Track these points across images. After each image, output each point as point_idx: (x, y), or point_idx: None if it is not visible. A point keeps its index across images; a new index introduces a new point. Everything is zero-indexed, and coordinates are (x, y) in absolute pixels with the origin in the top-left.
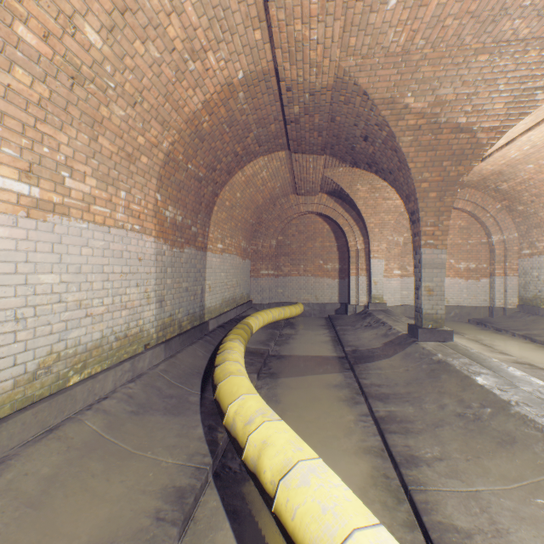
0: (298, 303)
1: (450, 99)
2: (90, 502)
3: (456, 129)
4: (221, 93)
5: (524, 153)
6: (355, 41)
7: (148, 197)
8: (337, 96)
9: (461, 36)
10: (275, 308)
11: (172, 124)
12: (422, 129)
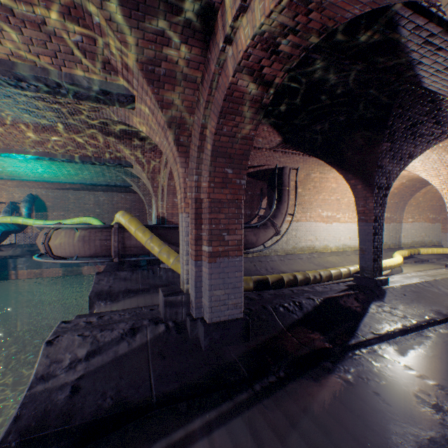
0: None
1: None
2: None
3: None
4: (399, 185)
5: None
6: None
7: None
8: None
9: None
10: (447, 248)
11: None
12: None
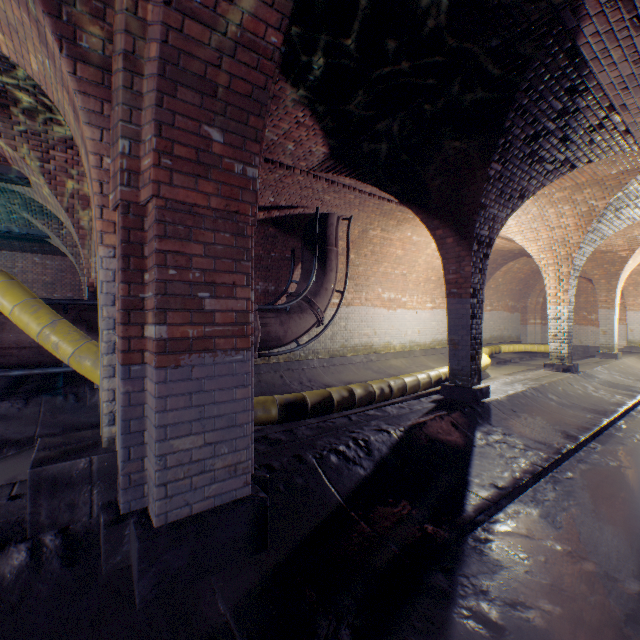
0: None
1: None
2: (444, 363)
3: (602, 252)
4: None
5: None
6: None
7: None
8: None
9: None
10: (529, 344)
11: None
12: None
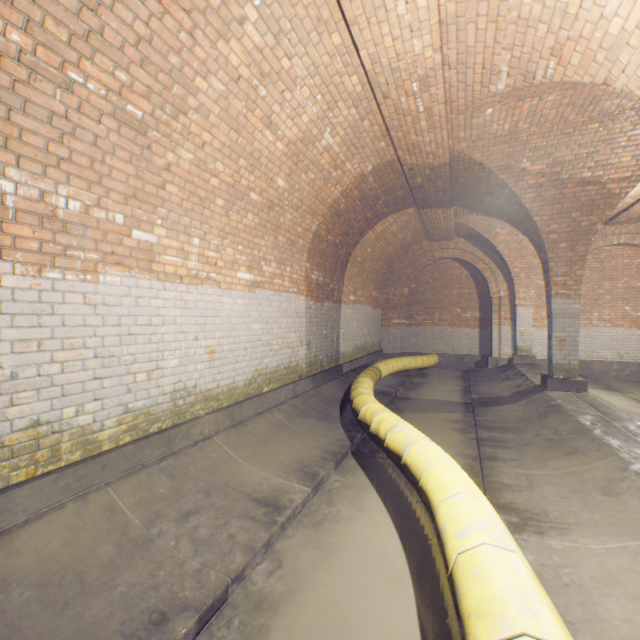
0: (432, 354)
1: (569, 159)
2: (287, 447)
3: (581, 183)
4: (354, 183)
5: None
6: (463, 134)
7: (301, 267)
8: (456, 166)
9: (563, 117)
10: (405, 357)
11: (319, 212)
12: (543, 186)
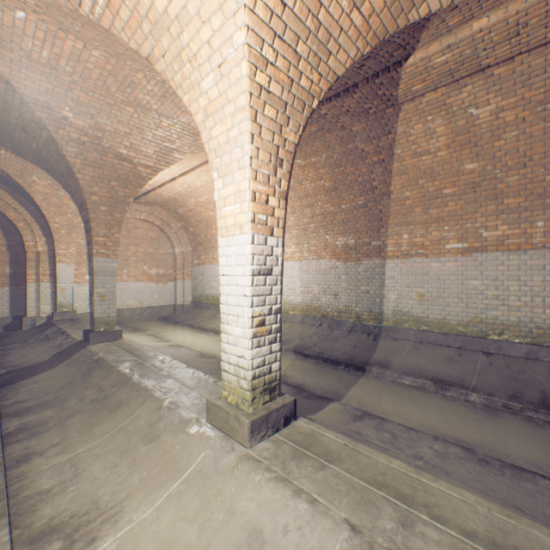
0: None
1: (111, 130)
2: None
3: (120, 157)
4: None
5: (187, 190)
6: None
7: None
8: None
9: (107, 84)
10: None
11: None
12: (87, 146)
